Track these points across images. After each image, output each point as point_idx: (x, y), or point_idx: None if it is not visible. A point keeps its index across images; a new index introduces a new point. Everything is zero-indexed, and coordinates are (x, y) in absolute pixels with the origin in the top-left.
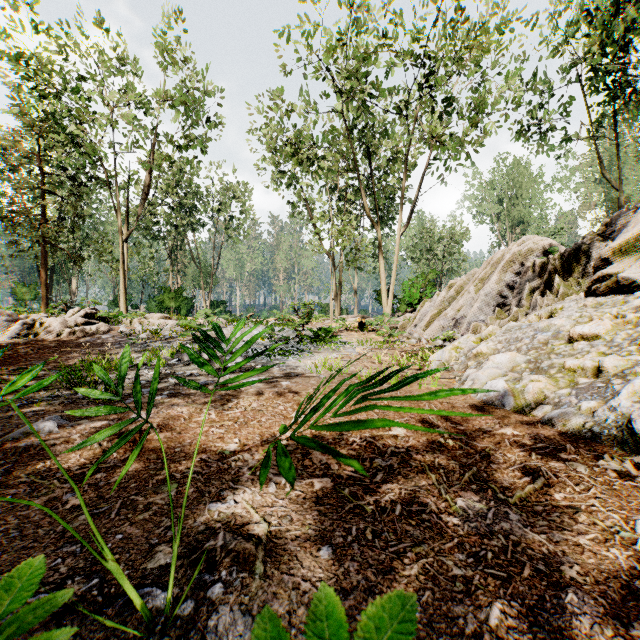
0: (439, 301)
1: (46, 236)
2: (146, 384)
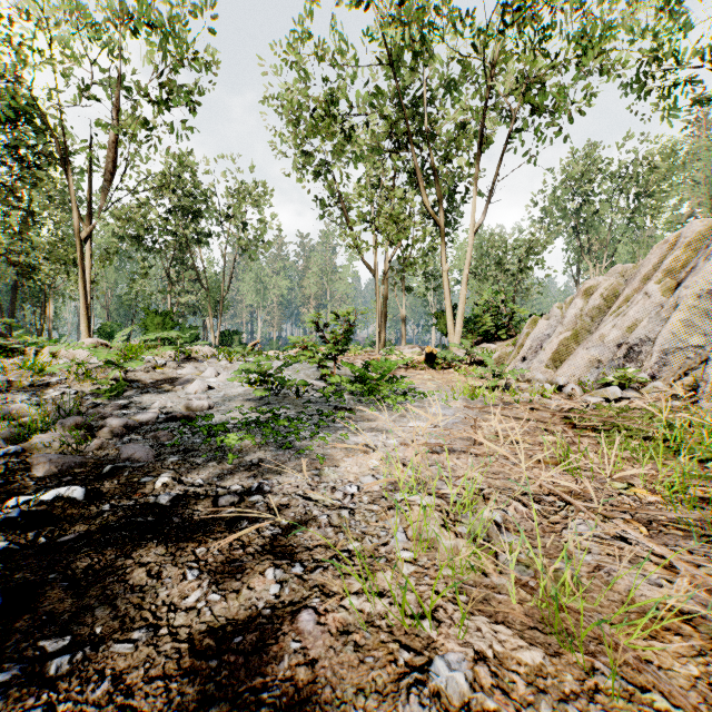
0: (572, 316)
1: None
2: None
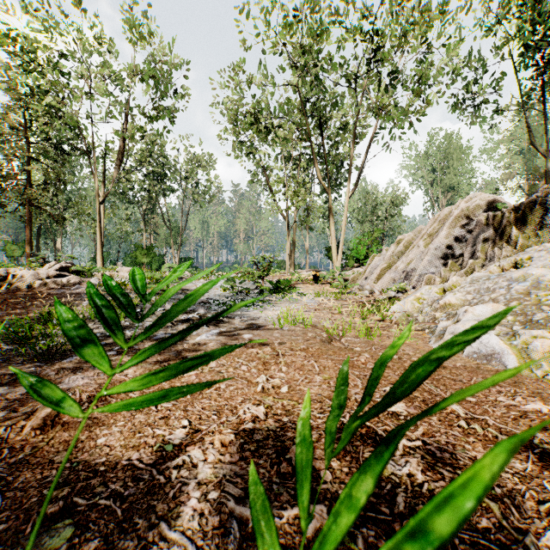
0: (389, 255)
1: (30, 198)
2: (100, 337)
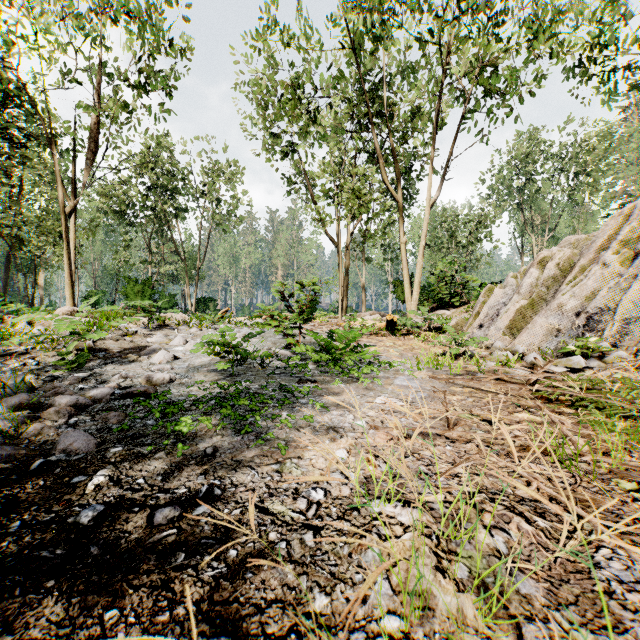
0: (529, 285)
1: None
2: None
